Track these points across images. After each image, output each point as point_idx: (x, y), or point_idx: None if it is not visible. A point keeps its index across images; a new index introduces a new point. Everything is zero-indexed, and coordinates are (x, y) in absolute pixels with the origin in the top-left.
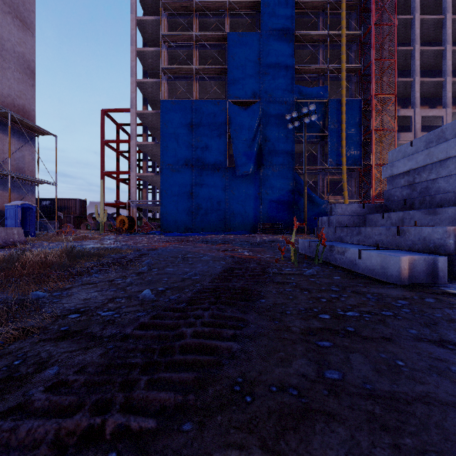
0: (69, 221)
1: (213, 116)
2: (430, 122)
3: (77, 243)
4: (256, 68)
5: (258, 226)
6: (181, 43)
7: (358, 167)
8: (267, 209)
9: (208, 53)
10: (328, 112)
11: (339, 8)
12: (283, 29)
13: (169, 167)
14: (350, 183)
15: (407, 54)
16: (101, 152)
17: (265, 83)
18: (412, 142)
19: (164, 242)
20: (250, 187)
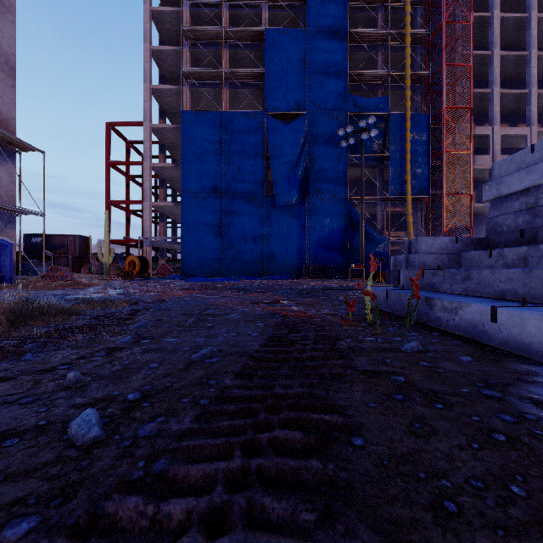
0: (66, 263)
1: (247, 132)
2: (511, 144)
3: (62, 291)
4: (301, 72)
5: (304, 269)
6: (207, 40)
7: (426, 196)
8: (314, 247)
9: (241, 54)
10: (389, 129)
11: (402, 1)
12: (334, 25)
13: (193, 195)
14: (416, 216)
15: (484, 60)
16: (106, 176)
17: (312, 92)
18: (533, 147)
19: (182, 290)
20: (293, 221)
